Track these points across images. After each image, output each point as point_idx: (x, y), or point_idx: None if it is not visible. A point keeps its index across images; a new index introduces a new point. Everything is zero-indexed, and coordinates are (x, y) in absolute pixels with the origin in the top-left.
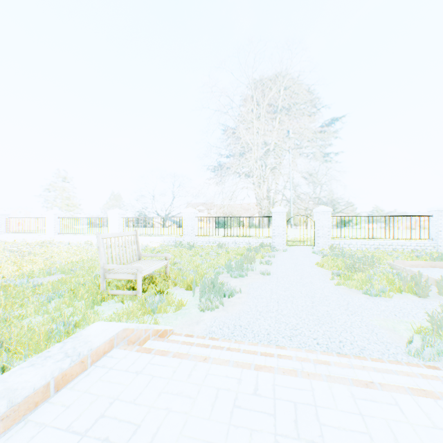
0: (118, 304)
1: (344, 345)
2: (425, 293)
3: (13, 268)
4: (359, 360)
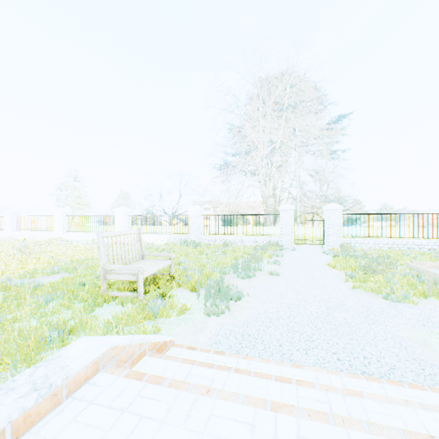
0: (118, 307)
1: (370, 362)
2: None
3: (17, 266)
4: (394, 387)
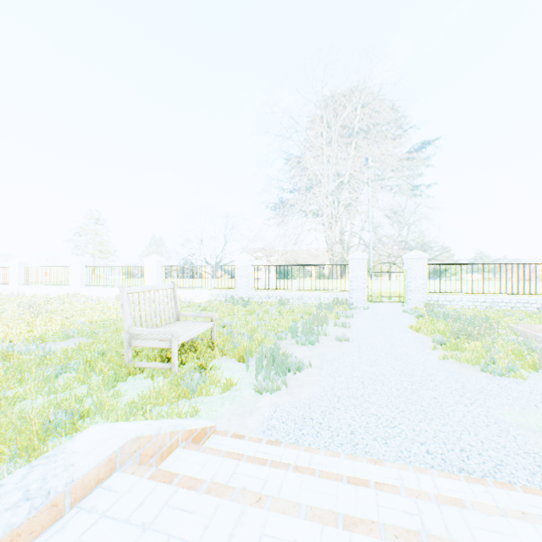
0: (147, 382)
1: (469, 456)
2: None
3: (23, 329)
4: (504, 491)
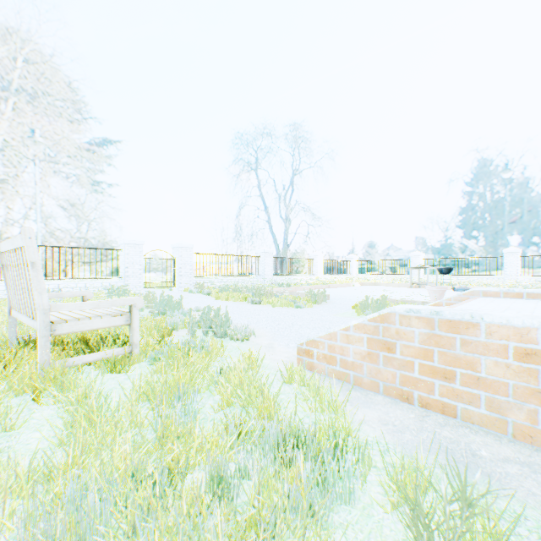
0: (114, 376)
1: None
2: (321, 301)
3: None
4: None
